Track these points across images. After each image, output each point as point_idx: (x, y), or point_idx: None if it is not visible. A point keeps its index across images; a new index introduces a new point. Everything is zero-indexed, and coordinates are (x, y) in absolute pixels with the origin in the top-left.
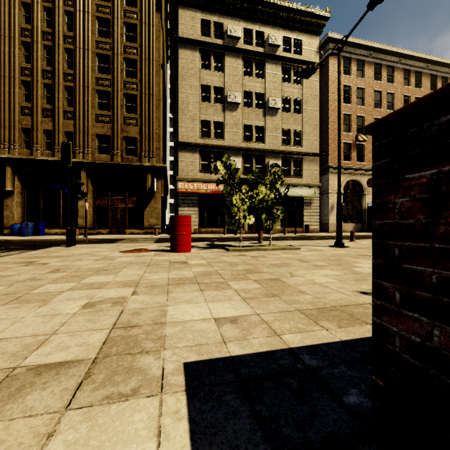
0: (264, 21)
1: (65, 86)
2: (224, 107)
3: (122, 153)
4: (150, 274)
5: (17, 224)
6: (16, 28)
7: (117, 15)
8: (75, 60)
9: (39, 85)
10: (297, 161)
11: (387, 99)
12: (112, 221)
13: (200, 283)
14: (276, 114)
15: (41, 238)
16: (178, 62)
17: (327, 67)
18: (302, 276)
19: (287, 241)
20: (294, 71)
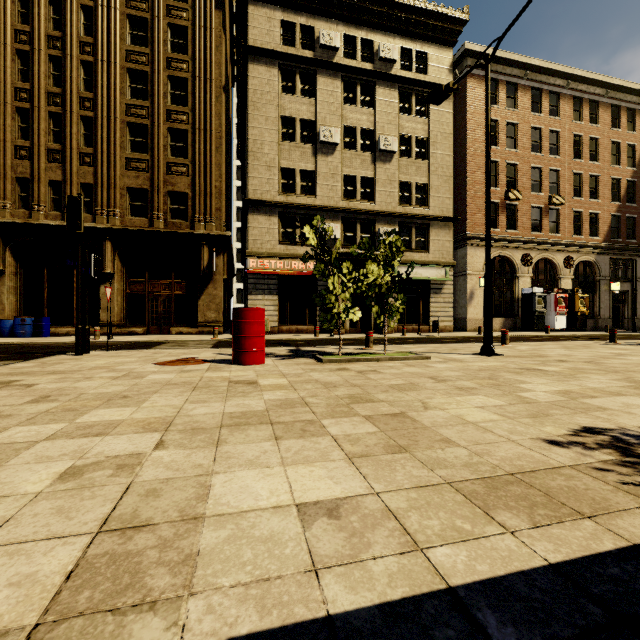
0: (373, 25)
1: (81, 117)
2: (315, 150)
3: (166, 216)
4: (194, 405)
5: (9, 320)
6: (8, 30)
7: (158, 13)
8: (96, 79)
9: (41, 114)
10: (421, 228)
11: (549, 140)
12: (151, 315)
13: (275, 422)
14: (391, 161)
15: (44, 340)
16: (249, 83)
17: (464, 93)
18: (443, 409)
19: (409, 345)
20: (417, 98)
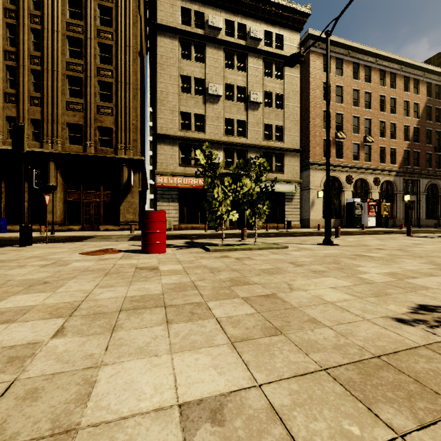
0: (245, 13)
1: (31, 70)
2: (205, 100)
3: (96, 144)
4: (102, 290)
5: None
6: None
7: None
8: (43, 42)
9: (0, 67)
10: (279, 156)
11: (364, 98)
12: (85, 216)
13: (168, 305)
14: (258, 109)
15: (1, 235)
16: (157, 51)
17: (307, 64)
18: (305, 290)
19: (272, 238)
20: (276, 66)
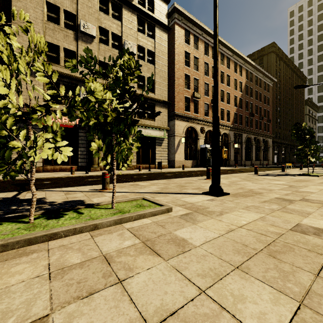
0: None
1: None
2: (77, 36)
3: None
4: None
5: None
6: None
7: None
8: None
9: None
10: (150, 106)
11: (211, 71)
12: None
13: None
14: None
15: None
16: None
17: (173, 33)
18: None
19: (144, 182)
20: (148, 26)
